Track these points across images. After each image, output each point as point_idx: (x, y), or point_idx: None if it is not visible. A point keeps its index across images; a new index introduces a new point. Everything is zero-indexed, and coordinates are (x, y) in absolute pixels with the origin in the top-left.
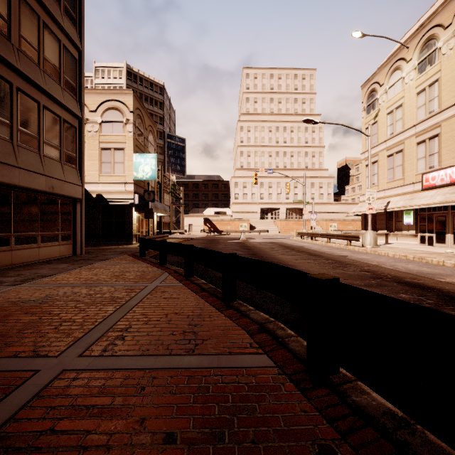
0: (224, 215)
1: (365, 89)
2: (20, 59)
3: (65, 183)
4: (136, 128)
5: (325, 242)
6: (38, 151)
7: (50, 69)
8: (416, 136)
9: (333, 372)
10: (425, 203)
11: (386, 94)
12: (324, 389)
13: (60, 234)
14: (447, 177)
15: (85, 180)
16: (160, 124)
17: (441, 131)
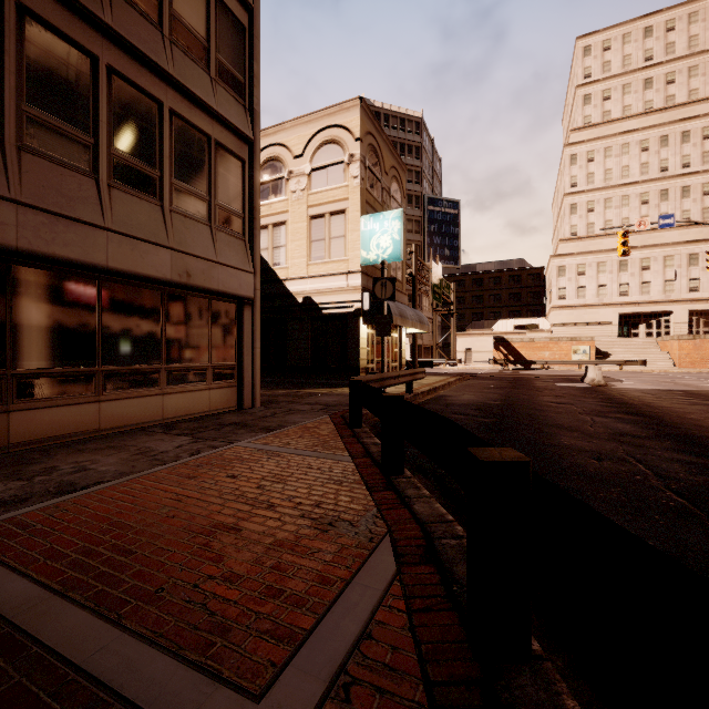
0: (535, 330)
1: None
2: (115, 7)
3: (215, 267)
4: (366, 169)
5: None
6: (158, 201)
7: (185, 39)
8: None
9: None
10: None
11: None
12: None
13: (211, 368)
14: None
15: (288, 276)
16: (416, 184)
17: None
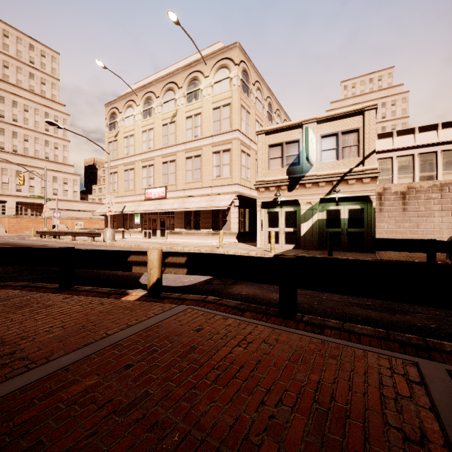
0: None
1: (108, 109)
2: None
3: None
4: None
5: (70, 240)
6: None
7: None
8: (142, 162)
9: (72, 286)
10: (146, 210)
11: (124, 122)
12: (67, 291)
13: None
14: (157, 194)
15: None
16: None
17: (155, 163)
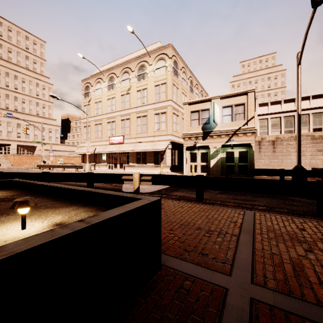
0: None
1: (83, 83)
2: None
3: None
4: None
5: (61, 171)
6: None
7: None
8: (107, 119)
9: None
10: (110, 151)
11: (94, 92)
12: None
13: None
14: (118, 140)
15: None
16: None
17: (116, 120)
